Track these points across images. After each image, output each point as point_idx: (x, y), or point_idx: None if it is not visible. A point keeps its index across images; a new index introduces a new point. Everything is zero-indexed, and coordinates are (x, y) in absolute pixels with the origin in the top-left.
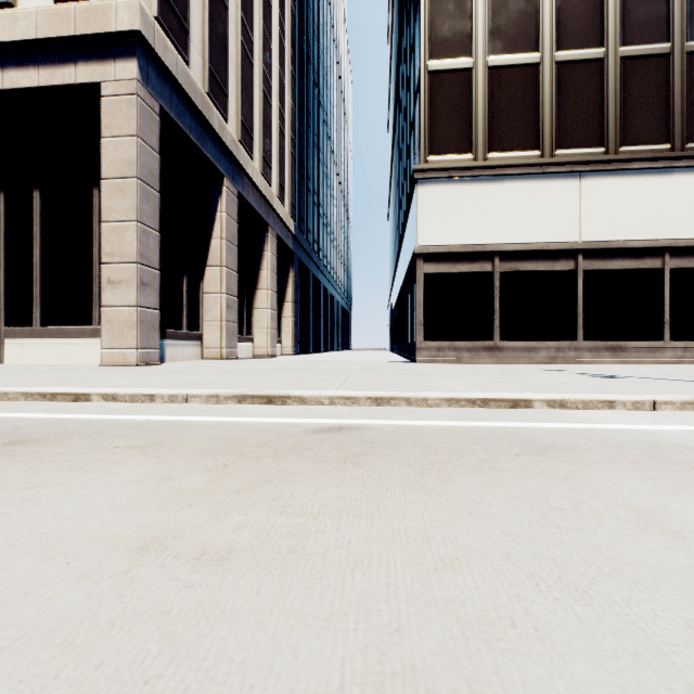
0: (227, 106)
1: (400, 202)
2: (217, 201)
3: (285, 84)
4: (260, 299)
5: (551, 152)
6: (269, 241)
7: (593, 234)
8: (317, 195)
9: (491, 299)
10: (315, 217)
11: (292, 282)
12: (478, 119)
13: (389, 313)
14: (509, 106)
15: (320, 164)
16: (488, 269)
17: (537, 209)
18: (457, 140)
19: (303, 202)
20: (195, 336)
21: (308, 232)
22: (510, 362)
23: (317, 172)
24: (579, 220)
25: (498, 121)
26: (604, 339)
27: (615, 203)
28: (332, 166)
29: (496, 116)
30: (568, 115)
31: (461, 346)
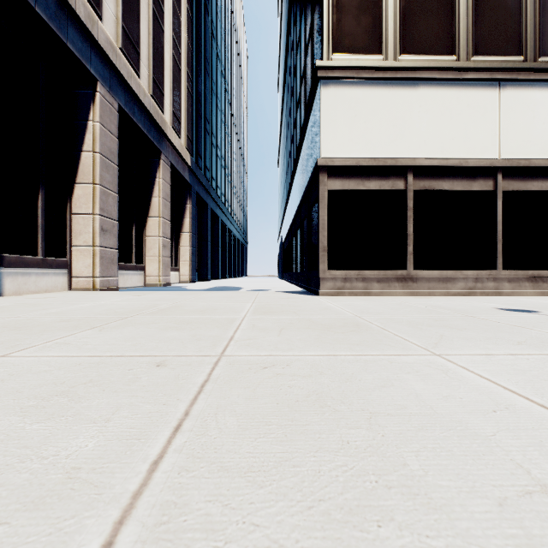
0: (100, 0)
1: (292, 138)
2: (88, 108)
3: (181, 19)
4: (152, 227)
5: (468, 57)
6: (161, 168)
7: (513, 151)
8: (215, 138)
9: (403, 222)
10: (213, 157)
11: (189, 213)
12: (389, 15)
13: (280, 245)
14: (422, 3)
15: (218, 110)
16: (400, 187)
17: (454, 120)
18: (365, 37)
19: (200, 139)
20: (58, 263)
21: (206, 169)
22: (425, 294)
23: (215, 117)
24: (498, 135)
25: (410, 19)
26: (523, 268)
27: (536, 117)
28: (229, 117)
29: (408, 13)
30: (486, 17)
31: (370, 276)
